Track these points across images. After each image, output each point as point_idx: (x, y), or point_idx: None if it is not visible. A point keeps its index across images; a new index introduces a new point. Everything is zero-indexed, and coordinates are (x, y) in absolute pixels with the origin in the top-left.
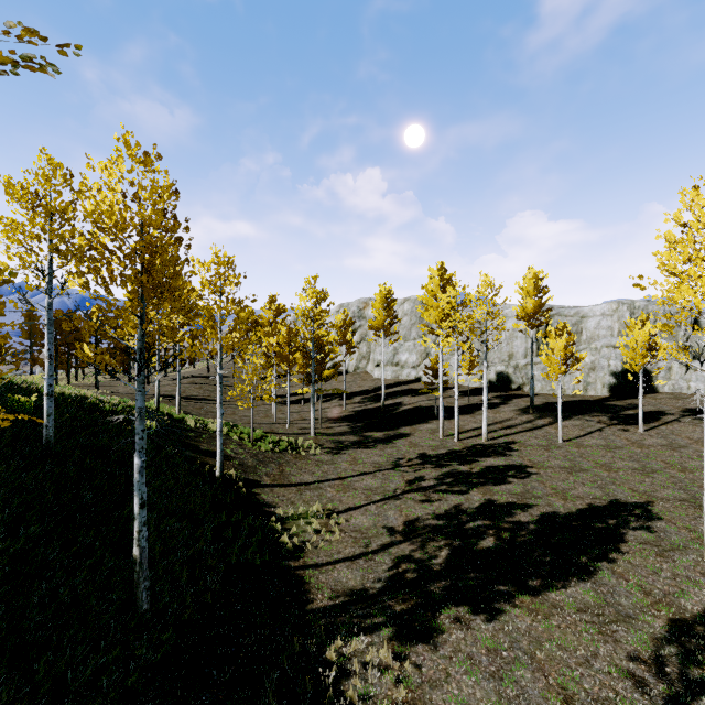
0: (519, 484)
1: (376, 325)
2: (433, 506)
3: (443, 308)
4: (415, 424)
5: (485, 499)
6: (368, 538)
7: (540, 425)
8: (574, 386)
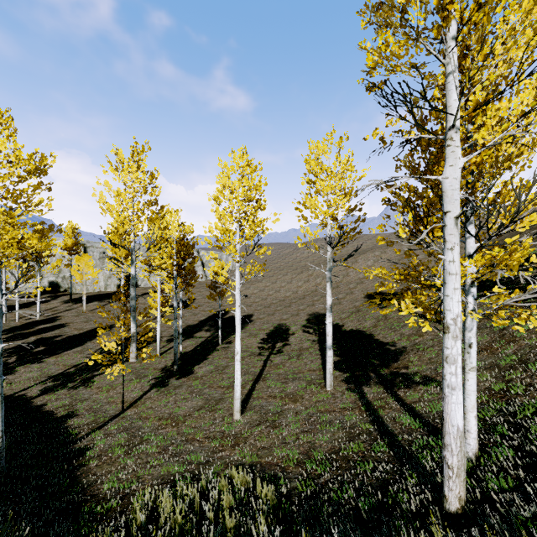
0: (58, 330)
1: None
2: (5, 347)
3: (7, 241)
4: None
5: (38, 338)
6: None
7: (75, 307)
8: (100, 287)
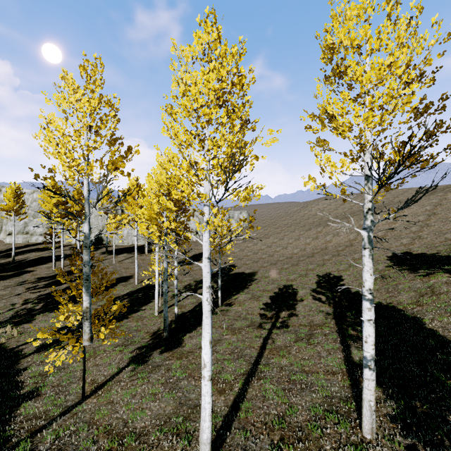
0: None
1: (7, 208)
2: (41, 293)
3: (54, 203)
4: (38, 266)
5: (68, 286)
6: (0, 310)
7: (109, 258)
8: (133, 240)
